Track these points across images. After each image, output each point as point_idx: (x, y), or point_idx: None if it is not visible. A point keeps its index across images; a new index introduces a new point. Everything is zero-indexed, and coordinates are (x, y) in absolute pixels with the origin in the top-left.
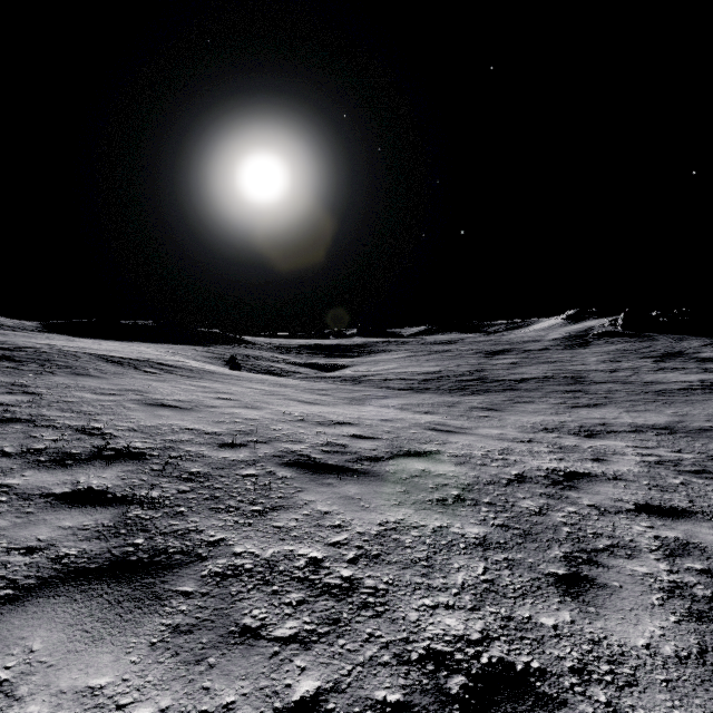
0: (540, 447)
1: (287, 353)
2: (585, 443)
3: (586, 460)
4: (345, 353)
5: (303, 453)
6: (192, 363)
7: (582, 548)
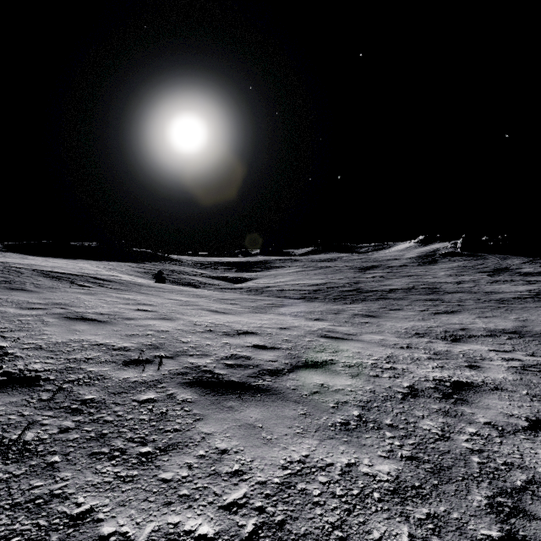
0: (419, 353)
1: (205, 268)
2: (454, 348)
3: (463, 367)
4: (251, 268)
5: (207, 369)
6: (124, 277)
7: (501, 488)
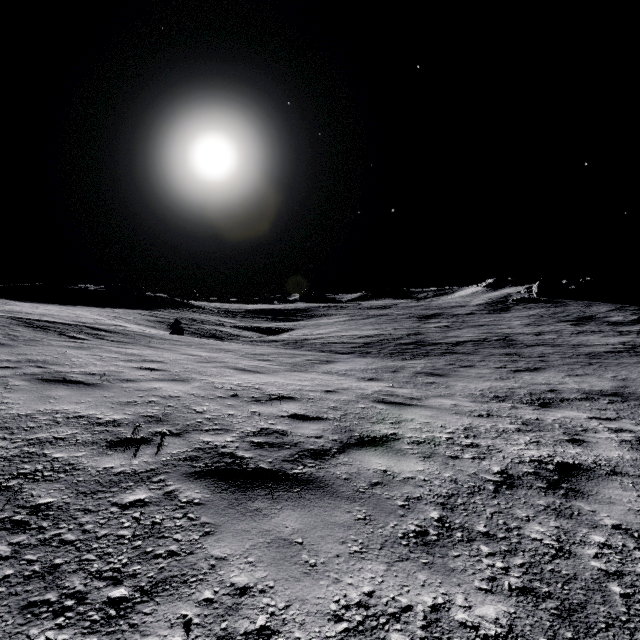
0: (504, 423)
1: (233, 317)
2: (546, 416)
3: (564, 442)
4: (289, 317)
5: (227, 451)
6: (131, 327)
7: None
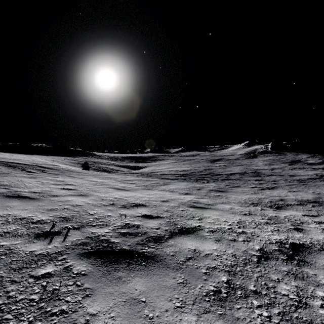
0: (258, 219)
1: (116, 160)
2: (280, 214)
3: (292, 230)
4: (144, 160)
5: (104, 238)
6: (61, 166)
7: None
